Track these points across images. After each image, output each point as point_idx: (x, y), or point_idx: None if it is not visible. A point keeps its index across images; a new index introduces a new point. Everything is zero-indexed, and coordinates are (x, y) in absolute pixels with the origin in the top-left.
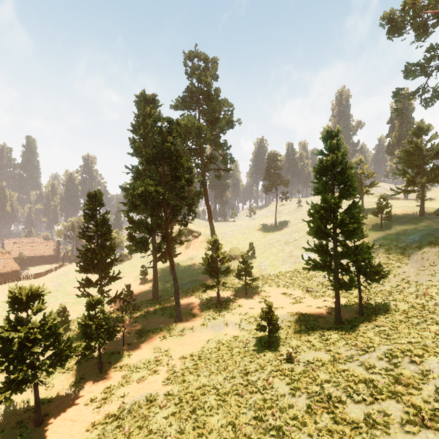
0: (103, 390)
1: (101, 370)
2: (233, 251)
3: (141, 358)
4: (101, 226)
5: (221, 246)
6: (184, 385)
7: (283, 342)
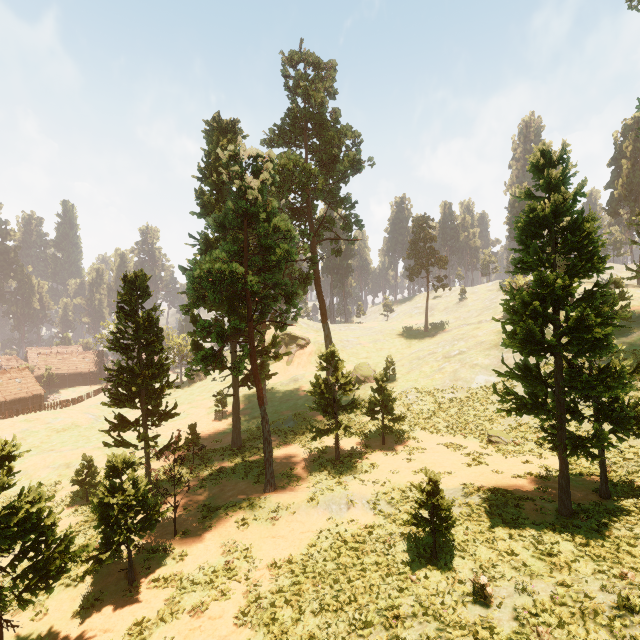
0: (128, 629)
1: (131, 584)
2: (360, 369)
3: (202, 562)
4: (145, 329)
5: (341, 364)
6: (274, 632)
7: (461, 551)
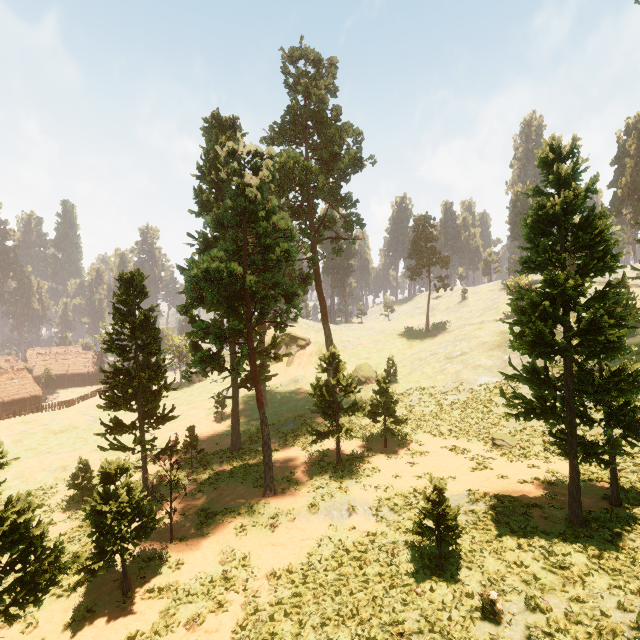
0: None
1: (125, 594)
2: (361, 370)
3: (199, 571)
4: (142, 330)
5: (343, 365)
6: None
7: (468, 561)
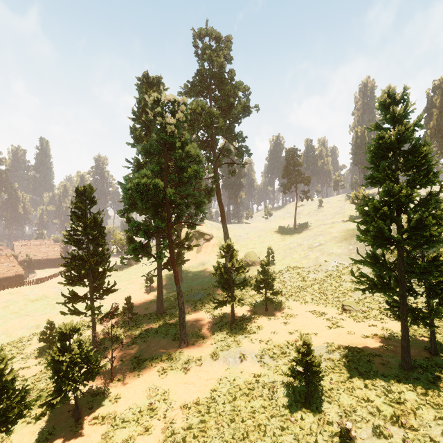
0: None
1: (77, 421)
2: (249, 256)
3: (131, 403)
4: (92, 228)
5: (236, 253)
6: None
7: (328, 397)
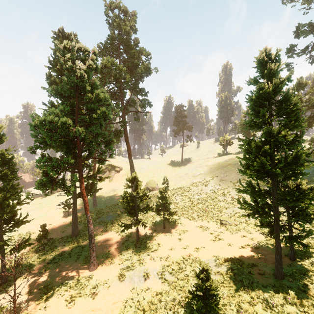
0: None
1: None
2: (150, 183)
3: None
4: (1, 163)
5: (140, 183)
6: None
7: None
